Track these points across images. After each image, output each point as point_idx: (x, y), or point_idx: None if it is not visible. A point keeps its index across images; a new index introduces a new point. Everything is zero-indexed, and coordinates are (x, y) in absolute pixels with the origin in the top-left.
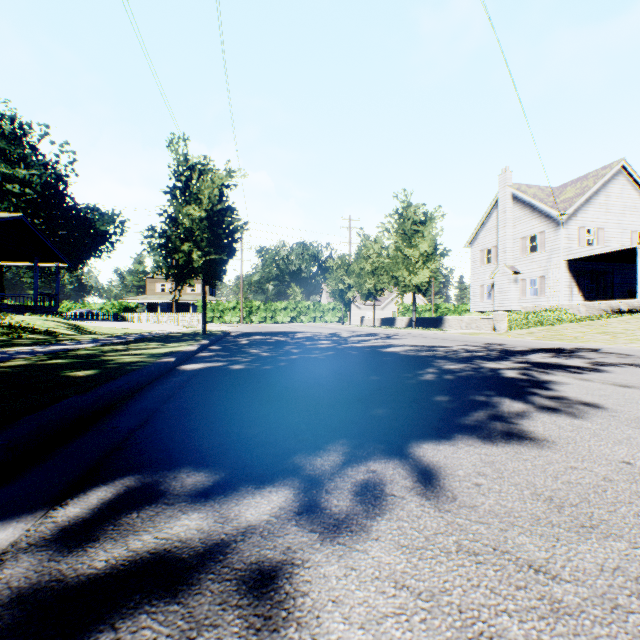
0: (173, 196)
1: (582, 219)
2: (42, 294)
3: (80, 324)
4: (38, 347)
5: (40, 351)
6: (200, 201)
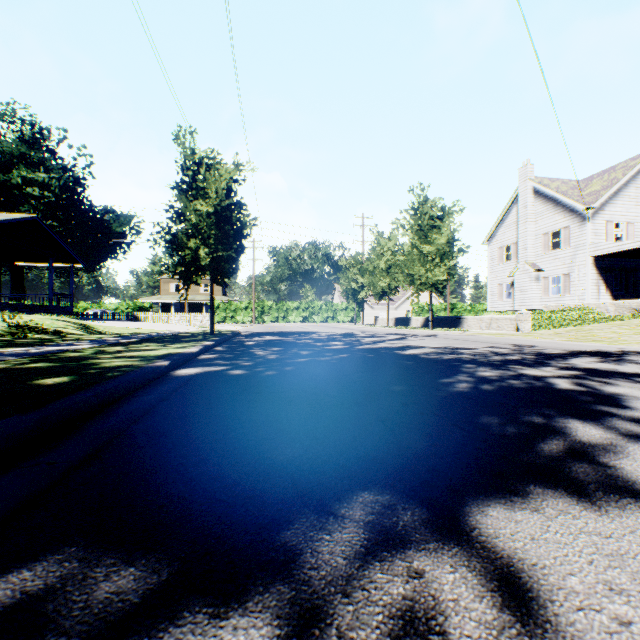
0: (180, 191)
1: (610, 213)
2: (57, 294)
3: (90, 324)
4: (33, 348)
5: (31, 352)
6: (207, 195)
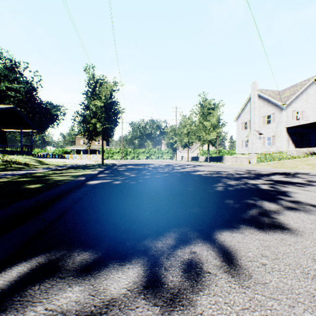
0: (87, 95)
1: (294, 106)
2: (24, 145)
3: (42, 160)
4: (17, 171)
5: (17, 173)
6: (100, 98)
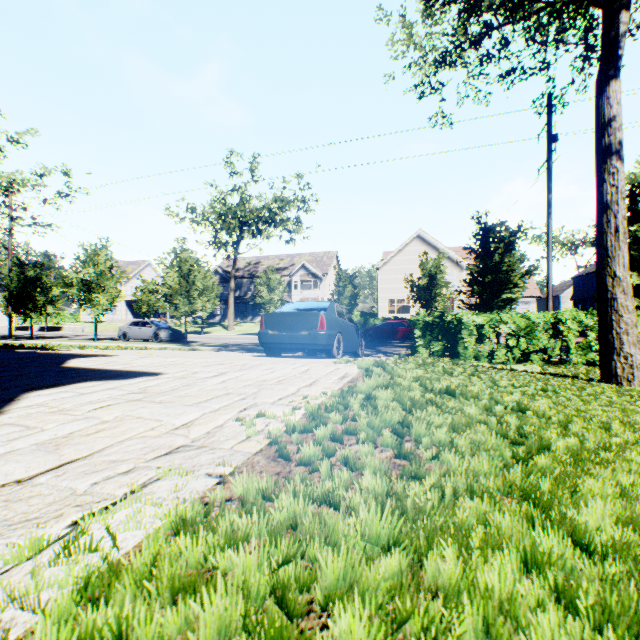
0: None
1: (133, 283)
2: None
3: None
4: None
5: None
6: None
